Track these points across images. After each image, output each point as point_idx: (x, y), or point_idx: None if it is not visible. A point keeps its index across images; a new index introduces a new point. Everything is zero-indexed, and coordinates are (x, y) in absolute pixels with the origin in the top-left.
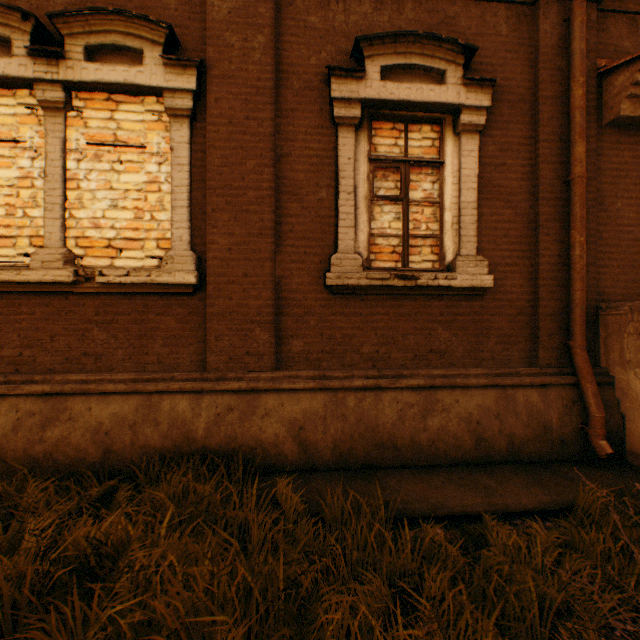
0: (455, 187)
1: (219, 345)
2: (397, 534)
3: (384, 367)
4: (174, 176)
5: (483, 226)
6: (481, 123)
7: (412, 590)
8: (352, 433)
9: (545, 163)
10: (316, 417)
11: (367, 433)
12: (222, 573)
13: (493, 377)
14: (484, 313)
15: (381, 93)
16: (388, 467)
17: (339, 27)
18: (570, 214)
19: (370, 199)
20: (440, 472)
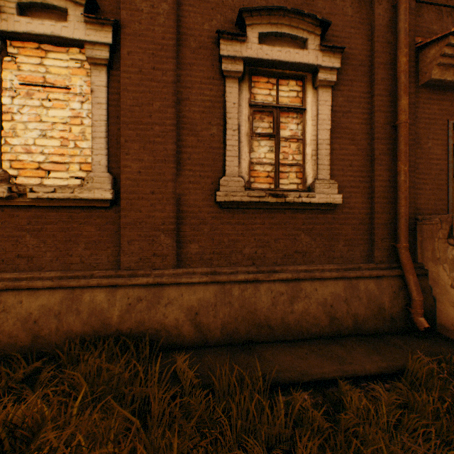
0: (314, 128)
1: (131, 248)
2: (273, 403)
3: (261, 264)
4: (94, 112)
5: (334, 158)
6: (333, 80)
7: (286, 452)
8: (236, 316)
9: (379, 112)
10: (208, 304)
11: (248, 316)
12: (123, 453)
13: (342, 271)
14: (335, 223)
15: (259, 53)
16: (264, 342)
17: (226, 1)
18: (397, 150)
19: (250, 135)
20: (304, 345)
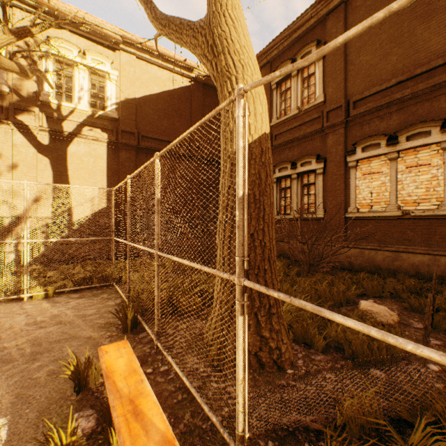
0: None
1: None
2: None
3: None
4: (444, 173)
5: None
6: None
7: None
8: None
9: None
10: None
11: None
12: None
13: None
14: None
15: None
16: None
17: None
18: None
19: None
20: None
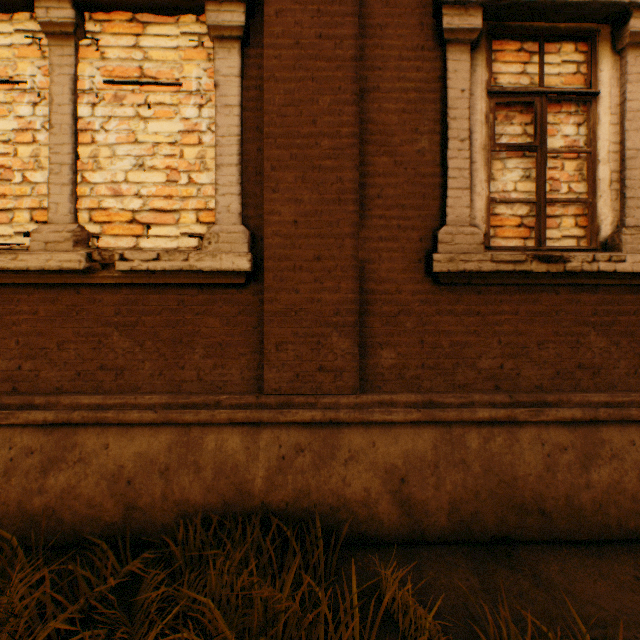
0: (614, 129)
1: (281, 357)
2: None
3: (511, 389)
4: (219, 122)
5: None
6: None
7: None
8: (478, 489)
9: None
10: (423, 464)
11: (500, 490)
12: None
13: None
14: None
15: None
16: (531, 541)
17: None
18: None
19: (489, 149)
20: (618, 555)
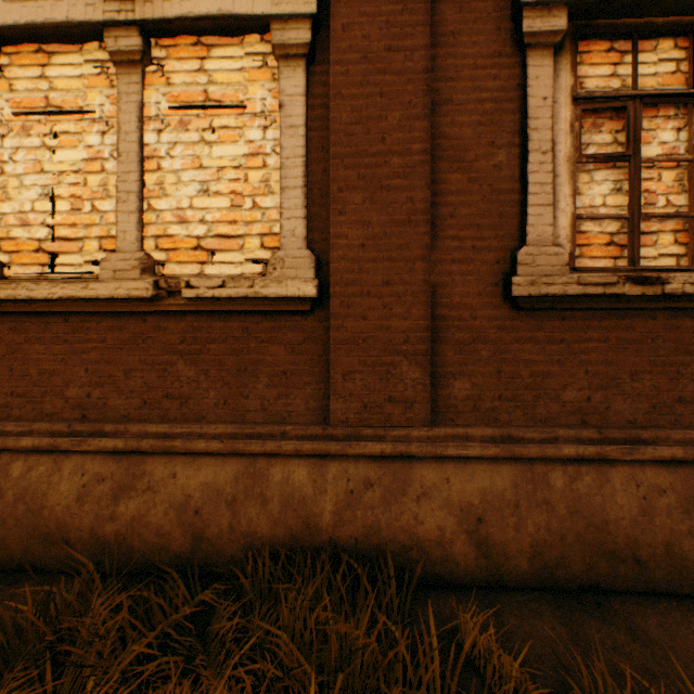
0: None
1: (348, 386)
2: None
3: (599, 424)
4: (284, 144)
5: None
6: None
7: None
8: (563, 532)
9: None
10: (502, 503)
11: (588, 534)
12: None
13: None
14: None
15: None
16: (624, 591)
17: None
18: None
19: (575, 161)
20: None
